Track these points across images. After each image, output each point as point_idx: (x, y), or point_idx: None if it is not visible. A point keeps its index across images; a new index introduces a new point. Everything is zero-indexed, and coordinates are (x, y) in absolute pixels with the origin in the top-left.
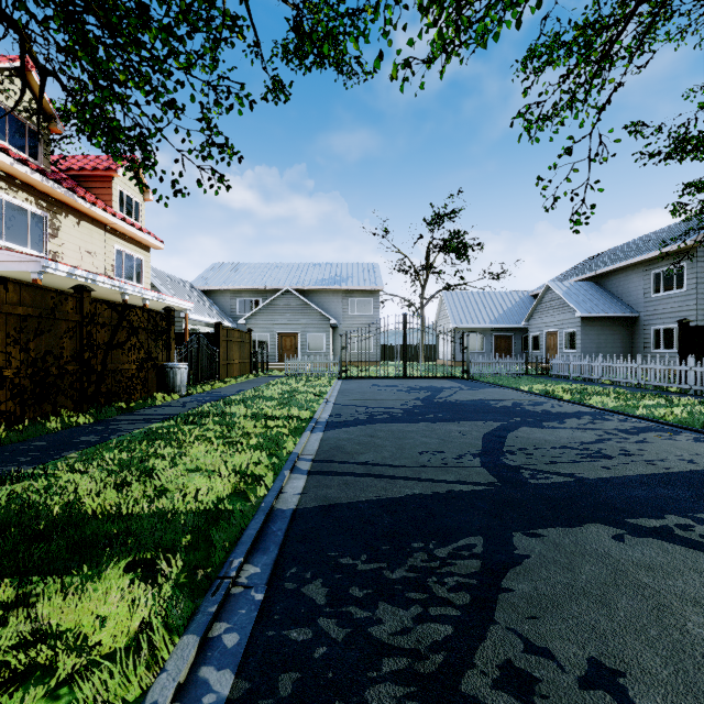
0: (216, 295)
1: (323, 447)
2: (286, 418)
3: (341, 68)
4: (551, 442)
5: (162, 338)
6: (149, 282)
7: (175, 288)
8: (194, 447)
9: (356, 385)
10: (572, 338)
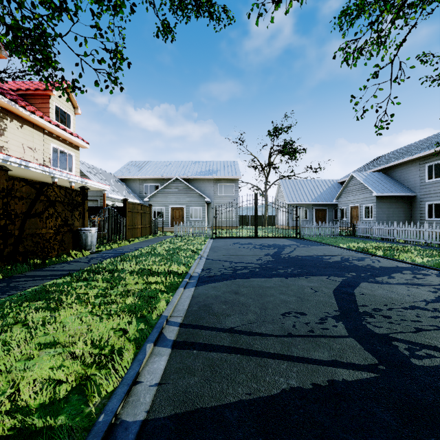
0: (129, 182)
1: (193, 306)
2: (166, 273)
3: (212, 15)
4: (398, 301)
5: (77, 209)
6: (78, 171)
7: (100, 177)
8: (66, 311)
9: (223, 243)
10: (369, 210)
